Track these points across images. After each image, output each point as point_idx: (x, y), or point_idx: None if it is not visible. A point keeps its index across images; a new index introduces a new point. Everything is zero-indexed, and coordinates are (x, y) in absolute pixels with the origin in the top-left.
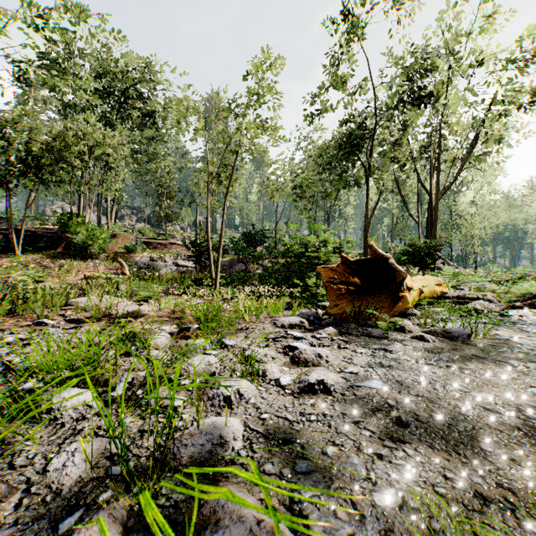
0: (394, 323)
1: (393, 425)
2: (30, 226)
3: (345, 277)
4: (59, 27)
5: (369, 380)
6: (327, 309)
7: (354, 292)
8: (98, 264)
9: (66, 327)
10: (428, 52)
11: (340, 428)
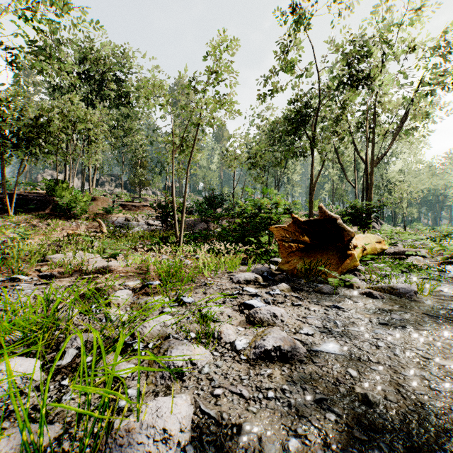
0: (343, 279)
1: (359, 405)
2: (22, 191)
3: (296, 236)
4: (46, 19)
5: (326, 343)
6: (279, 265)
7: (304, 250)
8: (80, 223)
9: (38, 282)
10: (365, 40)
11: (301, 409)
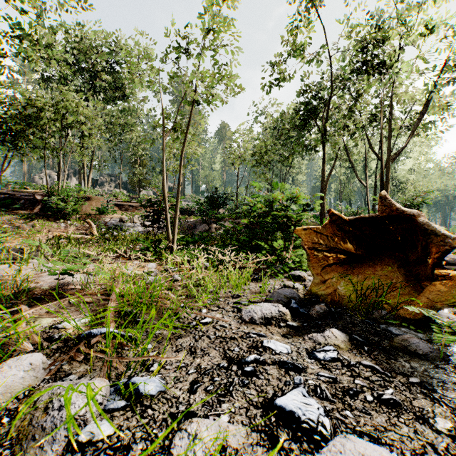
0: (429, 318)
1: None
2: (10, 189)
3: (334, 242)
4: None
5: None
6: (310, 286)
7: (345, 262)
8: (69, 224)
9: None
10: (383, 22)
11: None
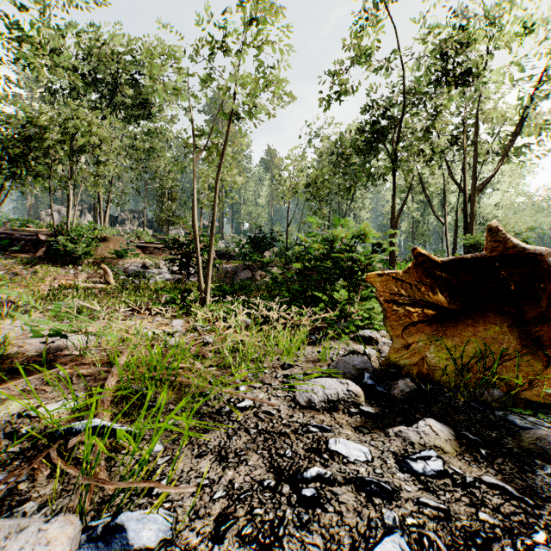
0: None
1: None
2: (8, 228)
3: (420, 293)
4: None
5: None
6: (388, 353)
7: (434, 319)
8: (80, 271)
9: None
10: (467, 20)
11: None
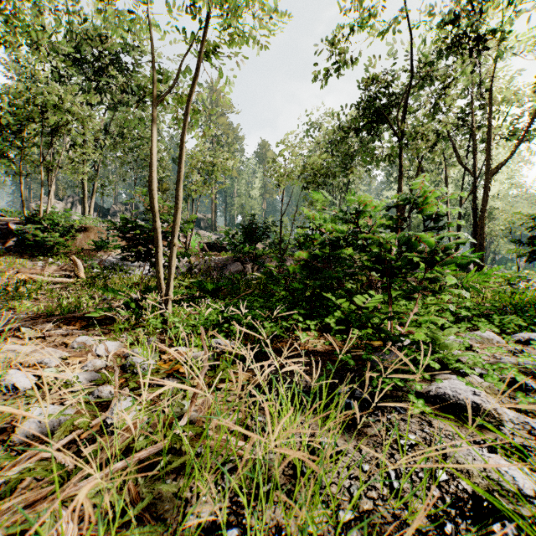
0: None
1: None
2: None
3: None
4: None
5: None
6: None
7: None
8: (50, 263)
9: None
10: None
11: None
